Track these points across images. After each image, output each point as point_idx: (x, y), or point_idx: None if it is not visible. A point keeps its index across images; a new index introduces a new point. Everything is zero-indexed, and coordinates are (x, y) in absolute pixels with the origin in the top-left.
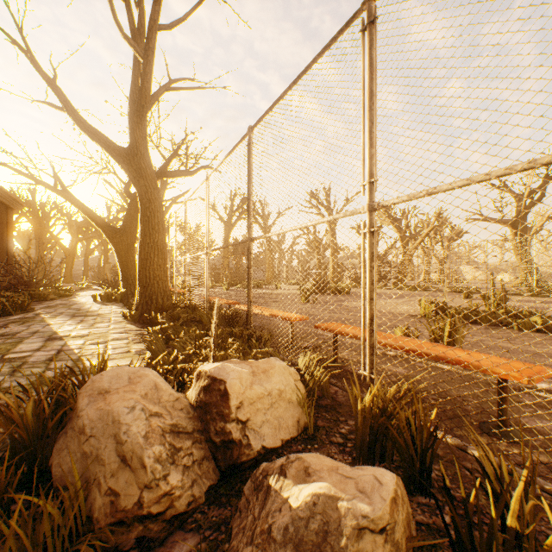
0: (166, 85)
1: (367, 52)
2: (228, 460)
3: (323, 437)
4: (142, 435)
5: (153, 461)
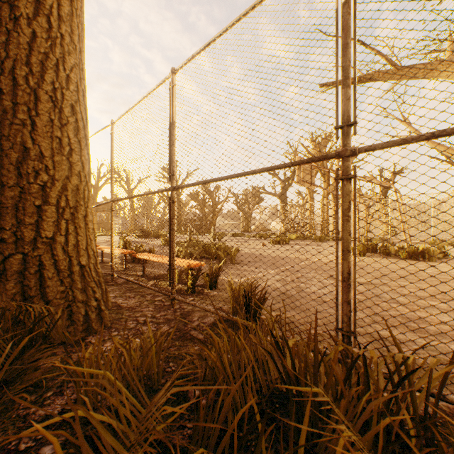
0: None
1: None
2: None
3: None
4: None
5: None
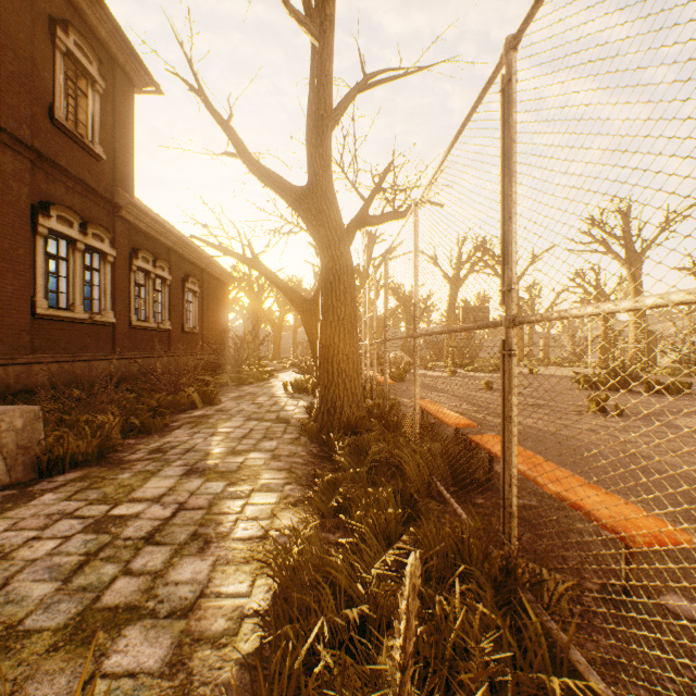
0: (358, 85)
1: None
2: None
3: None
4: None
5: None
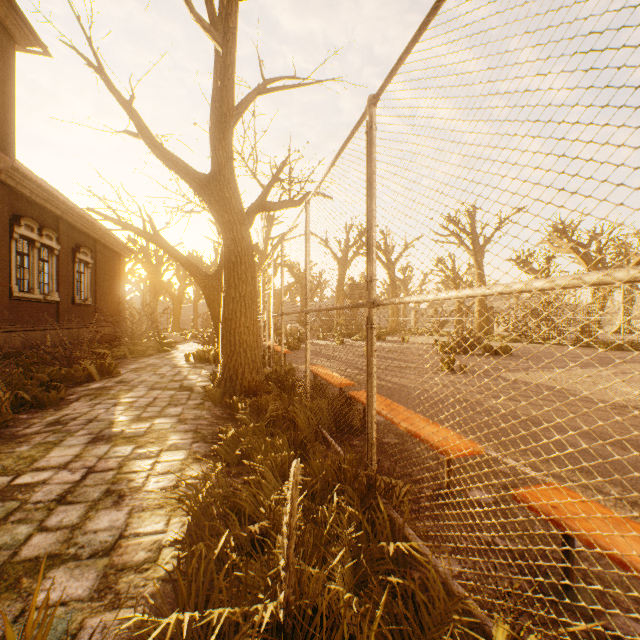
0: (258, 88)
1: None
2: None
3: None
4: None
5: None
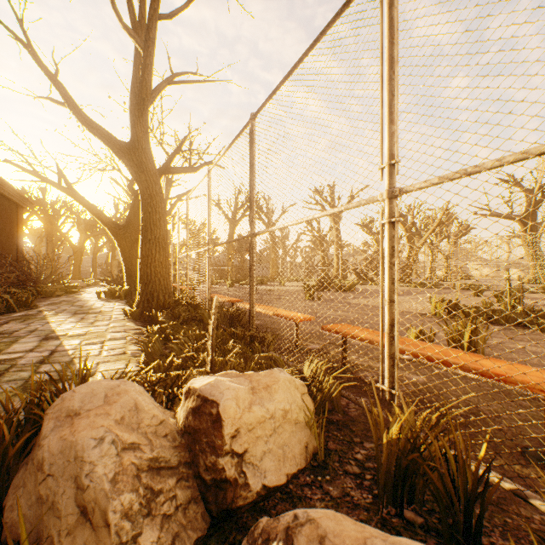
0: (168, 79)
1: (387, 12)
2: (220, 503)
3: (336, 465)
4: (109, 479)
5: (119, 517)
